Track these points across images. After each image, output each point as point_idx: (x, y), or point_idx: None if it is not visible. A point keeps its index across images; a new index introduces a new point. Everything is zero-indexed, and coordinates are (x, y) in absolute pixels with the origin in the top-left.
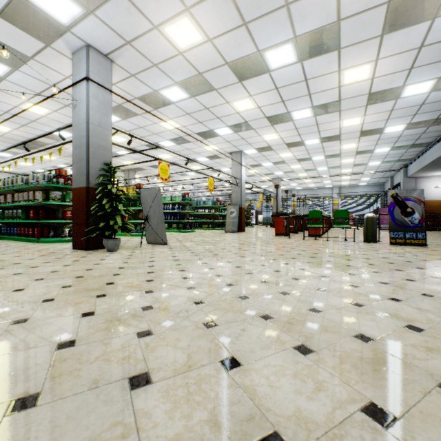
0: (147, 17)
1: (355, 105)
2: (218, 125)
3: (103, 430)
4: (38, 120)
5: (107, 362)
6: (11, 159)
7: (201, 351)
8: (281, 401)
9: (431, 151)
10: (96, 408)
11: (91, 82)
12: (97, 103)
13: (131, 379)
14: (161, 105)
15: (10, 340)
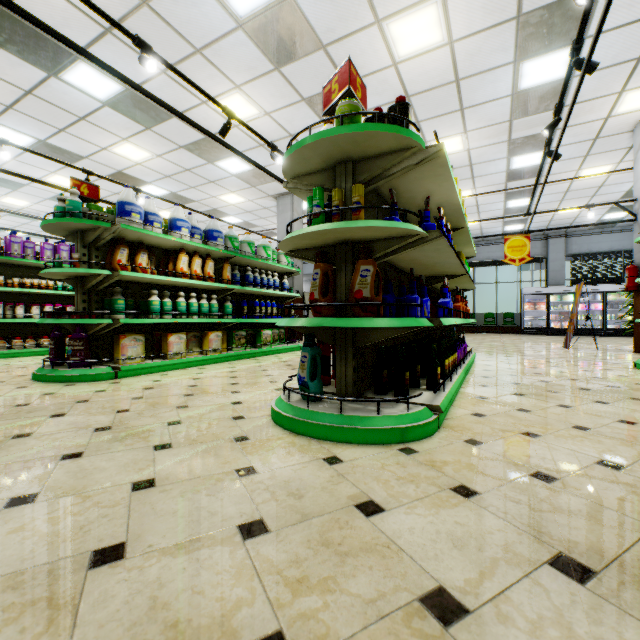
0: (632, 160)
1: None
2: None
3: None
4: None
5: None
6: None
7: None
8: None
9: None
10: None
11: None
12: None
13: None
14: (515, 147)
15: None
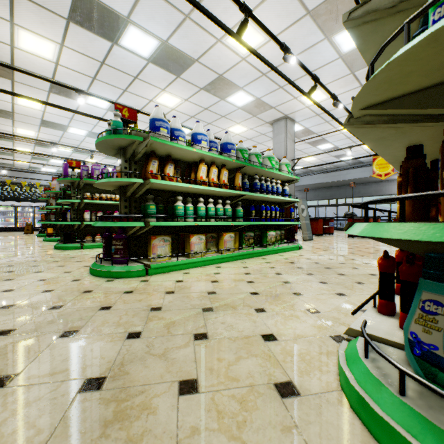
0: None
1: None
2: None
3: None
4: None
5: None
6: None
7: None
8: None
9: (313, 177)
10: None
11: None
12: None
13: None
14: None
15: None
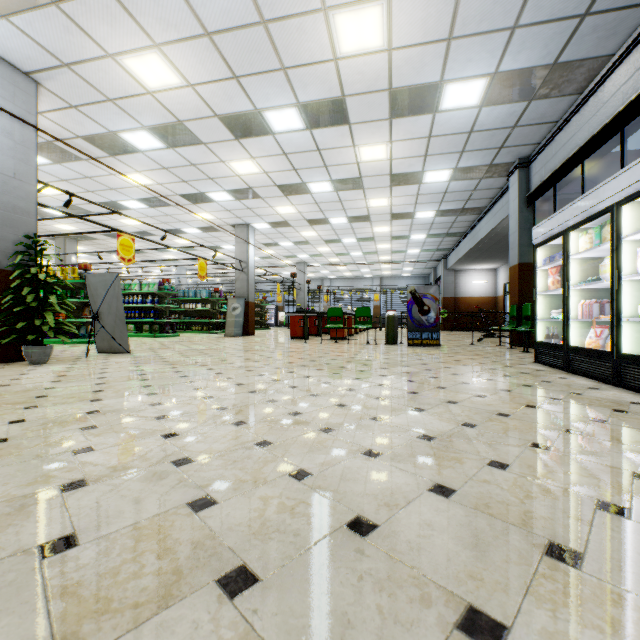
0: (96, 41)
1: (379, 185)
2: (212, 187)
3: (52, 471)
4: None
5: (49, 446)
6: None
7: (146, 432)
8: (201, 446)
9: (465, 243)
10: (43, 465)
11: None
12: (11, 144)
13: (75, 451)
14: (122, 151)
15: None
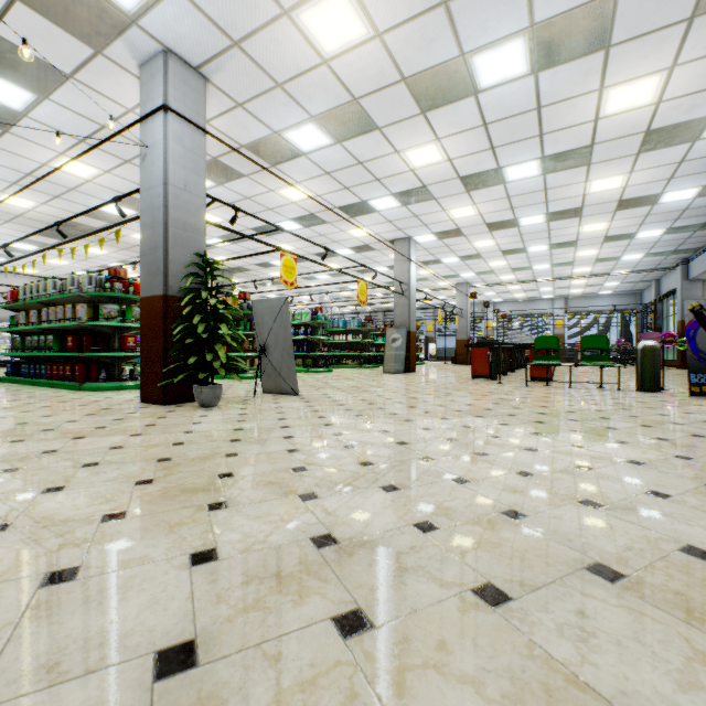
0: None
1: (617, 154)
2: (377, 192)
3: None
4: (80, 188)
5: None
6: (36, 251)
7: (527, 693)
8: None
9: None
10: None
11: (171, 114)
12: (182, 151)
13: None
14: (284, 158)
15: (41, 638)
